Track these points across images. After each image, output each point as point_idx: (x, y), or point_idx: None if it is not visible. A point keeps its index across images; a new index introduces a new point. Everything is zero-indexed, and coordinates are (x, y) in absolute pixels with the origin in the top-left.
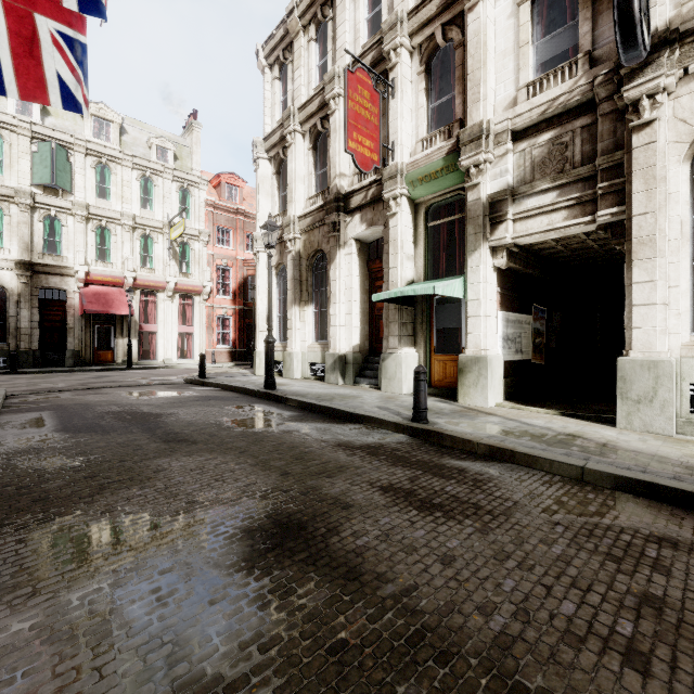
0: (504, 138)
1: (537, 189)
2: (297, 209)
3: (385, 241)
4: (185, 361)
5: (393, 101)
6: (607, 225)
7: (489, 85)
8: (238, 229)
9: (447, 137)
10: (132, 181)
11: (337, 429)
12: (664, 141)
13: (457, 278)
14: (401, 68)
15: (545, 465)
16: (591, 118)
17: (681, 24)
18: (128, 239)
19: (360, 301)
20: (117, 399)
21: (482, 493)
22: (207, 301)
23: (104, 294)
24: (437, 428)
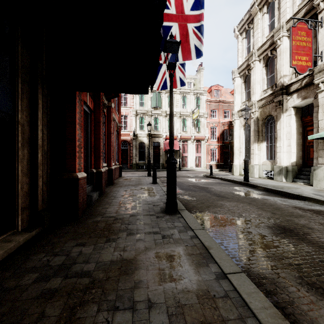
0: None
1: None
2: (256, 97)
3: (315, 105)
4: (198, 168)
5: (321, 29)
6: None
7: None
8: (219, 109)
9: None
10: (179, 99)
11: (291, 201)
12: None
13: None
14: None
15: None
16: None
17: None
18: (178, 121)
19: (296, 139)
20: (188, 181)
21: None
22: (206, 143)
23: None
24: None
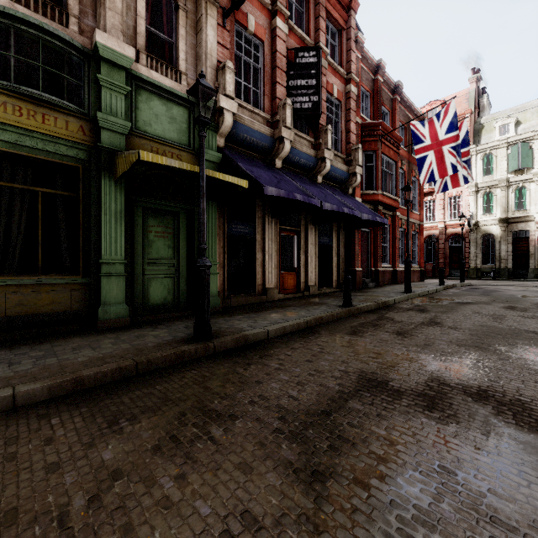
0: None
1: None
2: None
3: None
4: None
5: None
6: None
7: None
8: None
9: None
10: None
11: None
12: None
13: None
14: None
15: None
16: None
17: None
18: None
19: None
20: (501, 288)
21: None
22: None
23: None
24: None
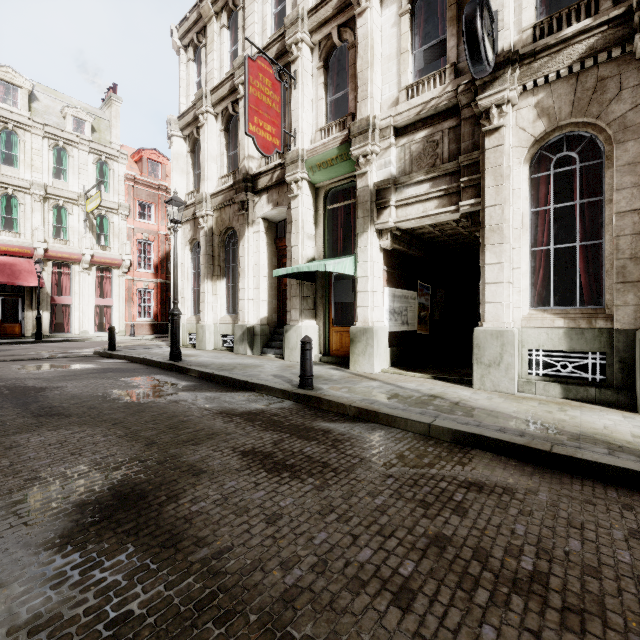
0: (388, 133)
1: (414, 180)
2: (210, 187)
3: (289, 221)
4: (103, 334)
5: (295, 91)
6: (468, 214)
7: (376, 84)
8: (159, 204)
9: (342, 128)
10: (44, 150)
11: (227, 398)
12: (508, 145)
13: (350, 256)
14: (302, 62)
15: (402, 424)
16: (456, 121)
17: (522, 48)
18: (38, 208)
19: (268, 277)
20: (4, 373)
21: (335, 452)
22: (127, 275)
23: (10, 265)
24: (318, 394)
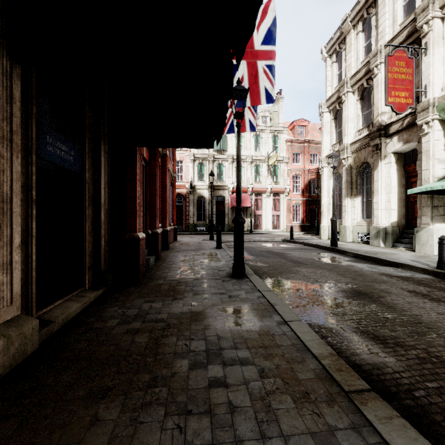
0: None
1: None
2: (349, 139)
3: (418, 152)
4: (276, 230)
5: (425, 57)
6: None
7: None
8: (304, 152)
9: None
10: (251, 138)
11: (381, 268)
12: None
13: None
14: (433, 33)
15: None
16: None
17: None
18: (249, 168)
19: (397, 193)
20: (260, 246)
21: None
22: (287, 197)
23: None
24: None
